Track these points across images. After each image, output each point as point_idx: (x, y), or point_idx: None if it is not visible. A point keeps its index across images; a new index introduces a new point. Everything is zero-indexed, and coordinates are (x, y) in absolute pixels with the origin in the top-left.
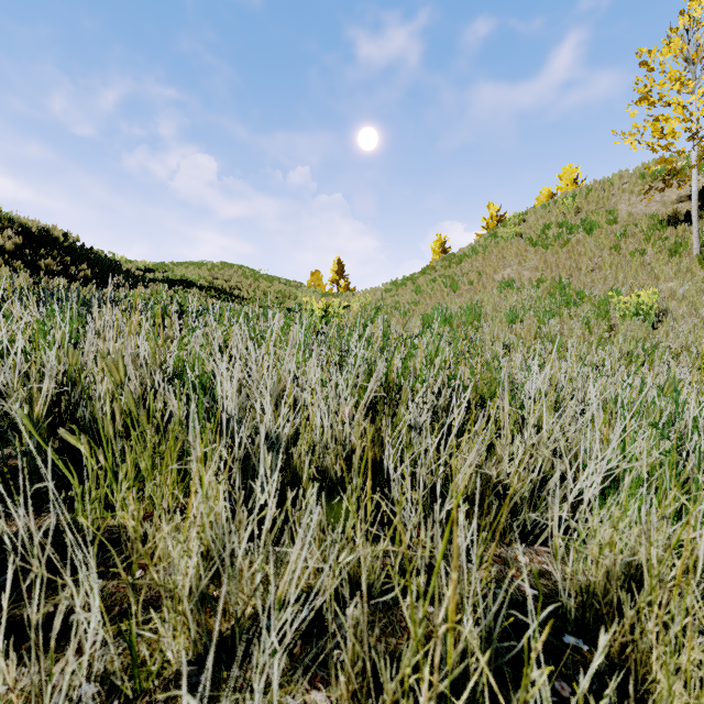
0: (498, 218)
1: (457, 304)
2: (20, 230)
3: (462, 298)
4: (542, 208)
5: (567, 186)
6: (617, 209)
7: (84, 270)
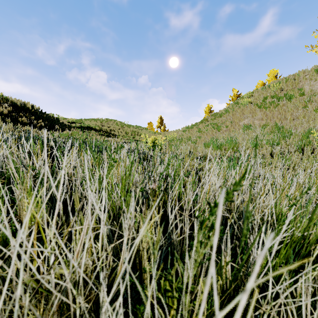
0: (237, 95)
1: (221, 137)
2: (12, 104)
3: (223, 134)
4: (262, 89)
5: (271, 79)
6: (304, 88)
7: (40, 122)
